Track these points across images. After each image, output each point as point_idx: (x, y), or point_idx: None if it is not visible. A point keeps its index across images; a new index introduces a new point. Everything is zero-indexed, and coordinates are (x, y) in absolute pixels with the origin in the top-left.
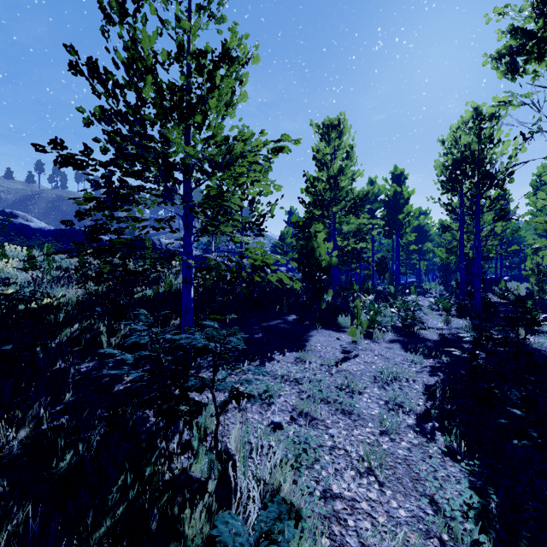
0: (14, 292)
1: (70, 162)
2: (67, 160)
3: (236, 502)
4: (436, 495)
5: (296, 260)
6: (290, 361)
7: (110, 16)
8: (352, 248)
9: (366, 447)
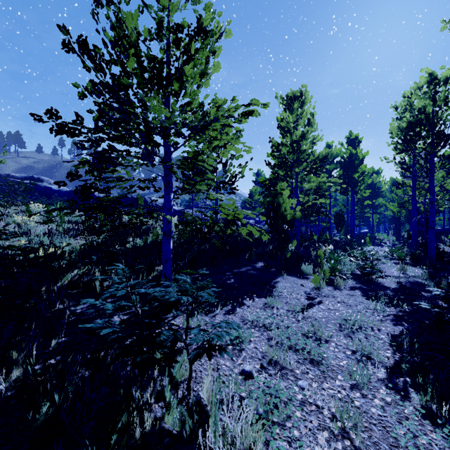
0: (10, 246)
1: (64, 130)
2: (62, 128)
3: None
4: None
5: (263, 214)
6: (259, 306)
7: None
8: (313, 203)
9: (338, 404)
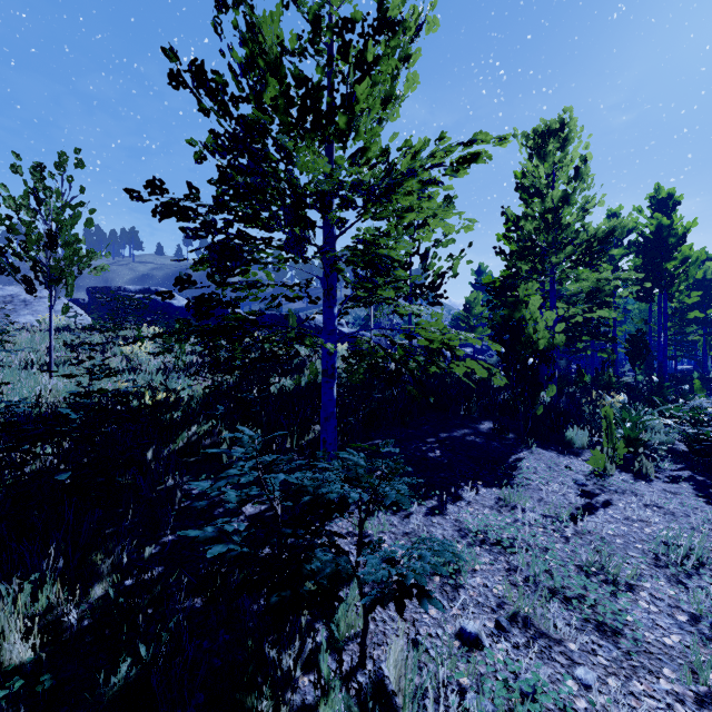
0: (92, 392)
1: (173, 211)
2: (170, 208)
3: None
4: None
5: (493, 339)
6: (487, 503)
7: None
8: (585, 318)
9: None
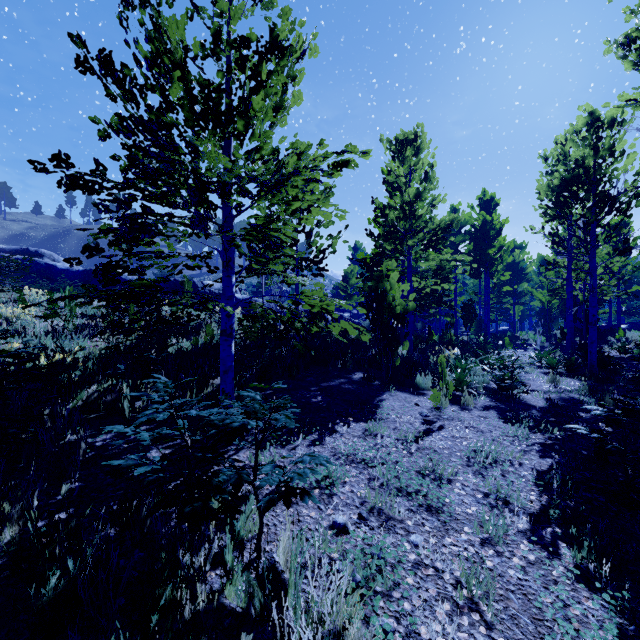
0: None
1: (79, 184)
2: (75, 181)
3: None
4: None
5: (363, 305)
6: (356, 434)
7: None
8: (432, 290)
9: (464, 566)
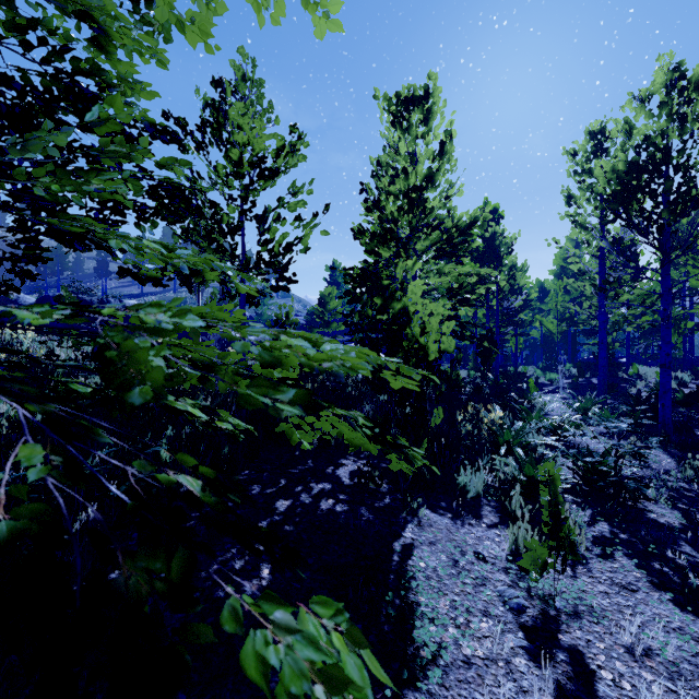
0: None
1: None
2: None
3: None
4: None
5: (361, 341)
6: None
7: None
8: (450, 316)
9: None
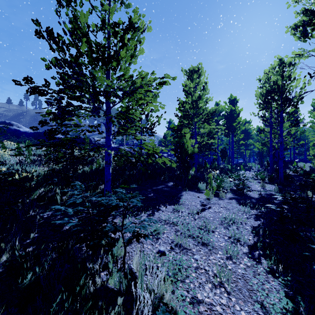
0: (0, 170)
1: (36, 91)
2: (35, 89)
3: (135, 308)
4: (264, 302)
5: (173, 150)
6: (169, 211)
7: (60, 2)
8: (206, 142)
9: (218, 268)
